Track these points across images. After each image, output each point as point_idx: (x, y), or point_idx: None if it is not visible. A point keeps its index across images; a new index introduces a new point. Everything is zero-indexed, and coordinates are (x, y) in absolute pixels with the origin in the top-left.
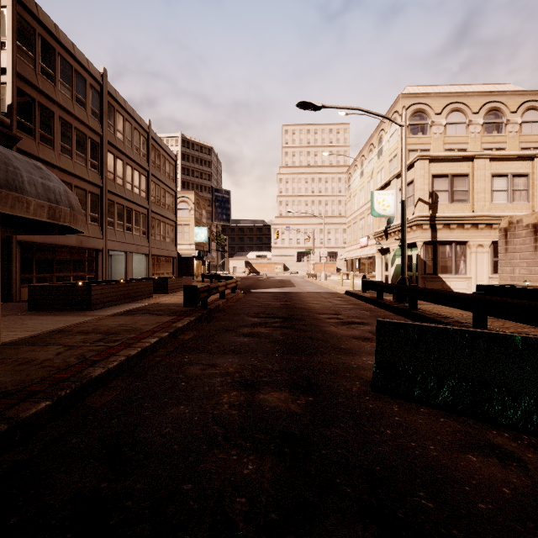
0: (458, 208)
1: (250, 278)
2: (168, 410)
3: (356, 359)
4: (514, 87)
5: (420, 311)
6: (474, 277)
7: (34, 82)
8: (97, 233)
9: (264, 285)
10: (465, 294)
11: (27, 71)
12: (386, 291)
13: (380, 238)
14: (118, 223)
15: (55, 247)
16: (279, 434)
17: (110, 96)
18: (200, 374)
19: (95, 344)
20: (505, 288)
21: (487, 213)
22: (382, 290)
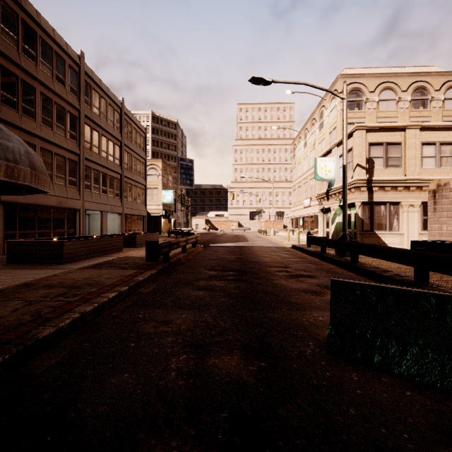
0: (392, 172)
1: (210, 234)
2: (110, 380)
3: (307, 315)
4: (437, 68)
5: (361, 264)
6: (406, 234)
7: (17, 61)
8: (75, 195)
9: (221, 240)
10: (406, 250)
11: (10, 50)
12: (329, 246)
13: (322, 199)
14: (95, 186)
15: (37, 207)
16: (228, 414)
17: (87, 75)
18: (152, 333)
19: (55, 299)
20: (439, 244)
21: (418, 176)
22: (326, 245)
